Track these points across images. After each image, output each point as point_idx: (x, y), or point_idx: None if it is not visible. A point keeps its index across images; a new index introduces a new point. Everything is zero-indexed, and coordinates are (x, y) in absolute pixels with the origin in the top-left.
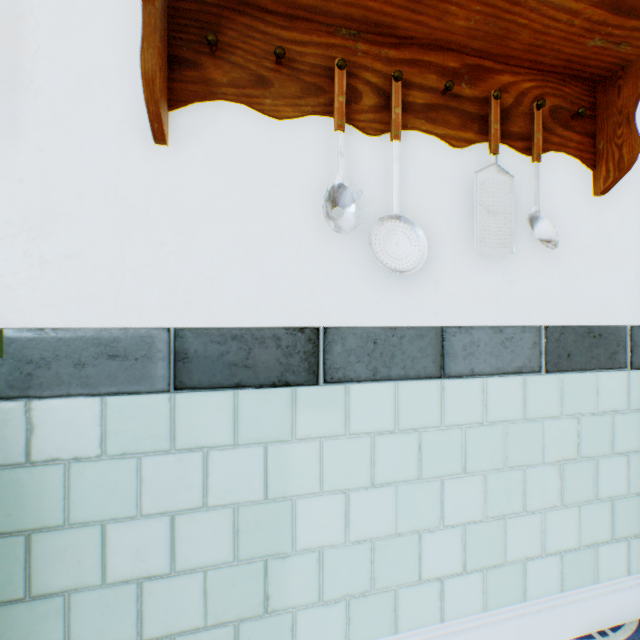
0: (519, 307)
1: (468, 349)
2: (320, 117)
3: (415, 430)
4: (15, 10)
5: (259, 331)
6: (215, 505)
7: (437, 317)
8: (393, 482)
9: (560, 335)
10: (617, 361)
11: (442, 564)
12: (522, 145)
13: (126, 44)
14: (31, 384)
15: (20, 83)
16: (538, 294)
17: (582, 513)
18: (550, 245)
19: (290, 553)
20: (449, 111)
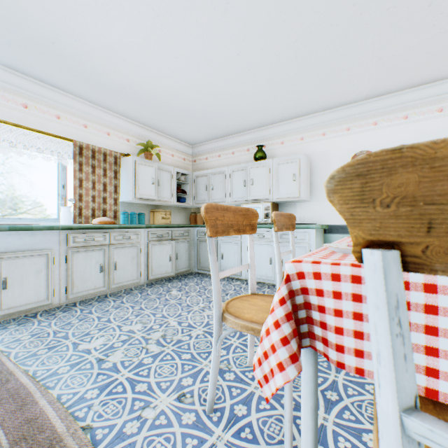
0: None
1: None
2: None
3: None
4: None
5: None
6: None
7: None
8: None
9: None
10: None
11: None
12: None
13: None
14: (331, 232)
15: None
16: None
17: None
18: None
19: None
20: None
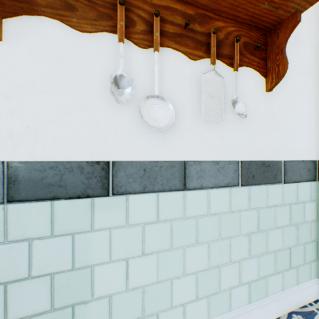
0: (227, 150)
1: (199, 173)
2: (110, 34)
3: (169, 220)
4: None
5: (69, 163)
6: (37, 275)
7: (182, 155)
8: (156, 251)
9: (249, 165)
10: (277, 179)
11: (185, 296)
12: (229, 61)
13: None
14: None
15: None
16: (237, 143)
17: (260, 260)
18: (243, 116)
19: (90, 300)
20: (188, 38)
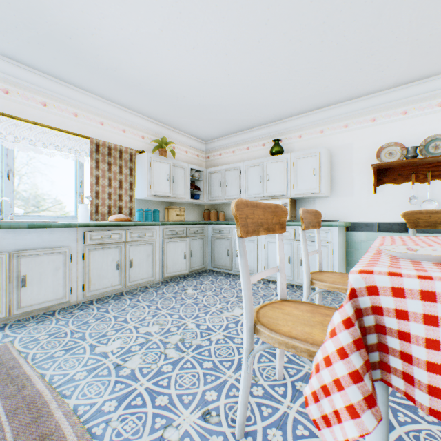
0: None
1: None
2: (408, 182)
3: None
4: (352, 179)
5: (393, 223)
6: None
7: None
8: None
9: None
10: None
11: None
12: None
13: (368, 179)
14: (354, 229)
15: (353, 188)
16: None
17: None
18: None
19: None
20: None
